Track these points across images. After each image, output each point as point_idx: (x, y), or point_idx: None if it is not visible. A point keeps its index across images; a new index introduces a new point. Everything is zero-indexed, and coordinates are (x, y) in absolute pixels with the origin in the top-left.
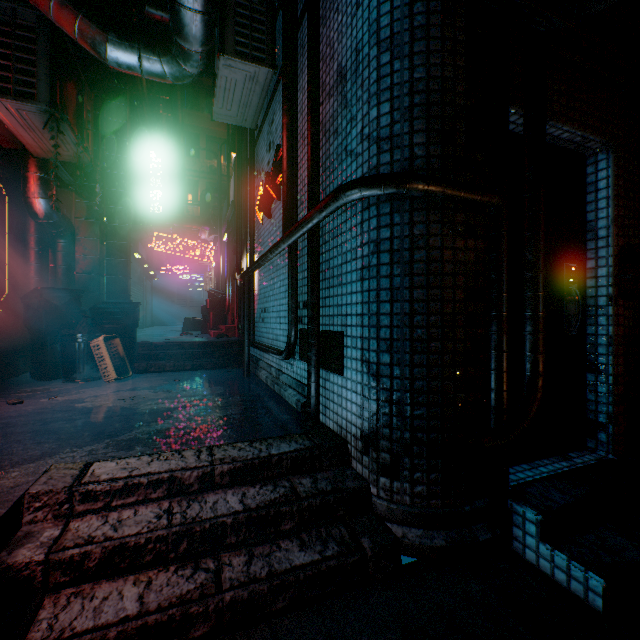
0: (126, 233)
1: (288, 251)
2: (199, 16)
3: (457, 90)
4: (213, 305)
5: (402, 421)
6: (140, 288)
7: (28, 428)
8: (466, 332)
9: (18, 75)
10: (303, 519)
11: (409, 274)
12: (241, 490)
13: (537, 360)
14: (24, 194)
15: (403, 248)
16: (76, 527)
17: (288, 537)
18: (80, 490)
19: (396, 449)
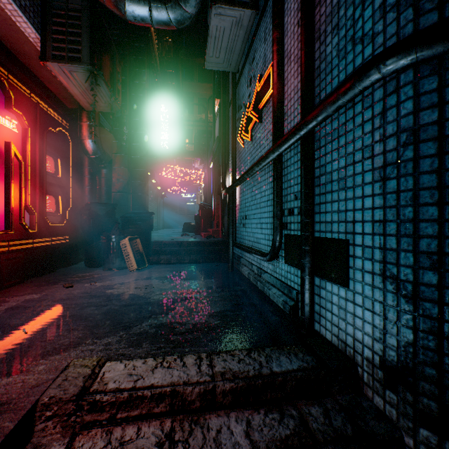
0: (144, 162)
1: (273, 163)
2: None
3: None
4: (203, 214)
5: None
6: (155, 203)
7: (68, 312)
8: None
9: (69, 45)
10: None
11: None
12: (244, 414)
13: None
14: (79, 138)
15: None
16: (80, 446)
17: None
18: (87, 400)
19: None
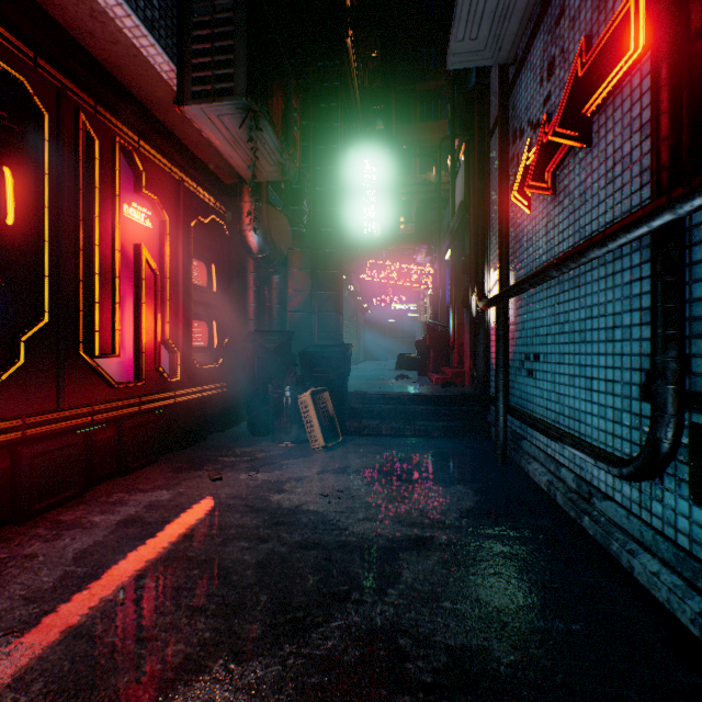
0: (337, 260)
1: (653, 234)
2: None
3: None
4: (433, 341)
5: None
6: (353, 322)
7: (202, 549)
8: None
9: (216, 70)
10: None
11: None
12: None
13: None
14: (239, 228)
15: None
16: None
17: None
18: None
19: None
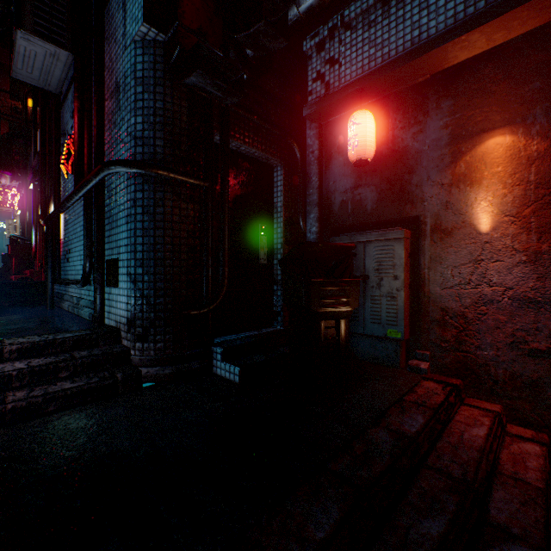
0: None
1: (83, 202)
2: None
3: (183, 119)
4: (16, 251)
5: (149, 307)
6: None
7: None
8: (188, 255)
9: None
10: (77, 370)
11: (154, 220)
12: (28, 361)
13: (224, 270)
14: None
15: (150, 205)
16: None
17: (64, 381)
18: None
19: (146, 324)
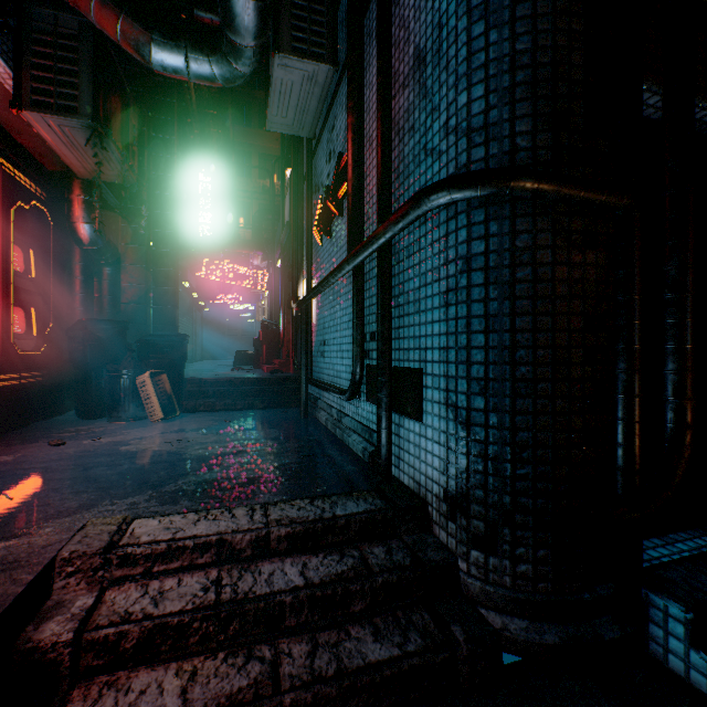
0: (174, 259)
1: (352, 274)
2: (252, 3)
3: (573, 62)
4: (266, 337)
5: (500, 482)
6: (189, 319)
7: (67, 474)
8: (584, 370)
9: (60, 88)
10: (376, 599)
11: (509, 297)
12: (301, 559)
13: (684, 408)
14: (68, 219)
15: (501, 265)
16: (112, 598)
17: (359, 621)
18: (117, 553)
19: (492, 516)
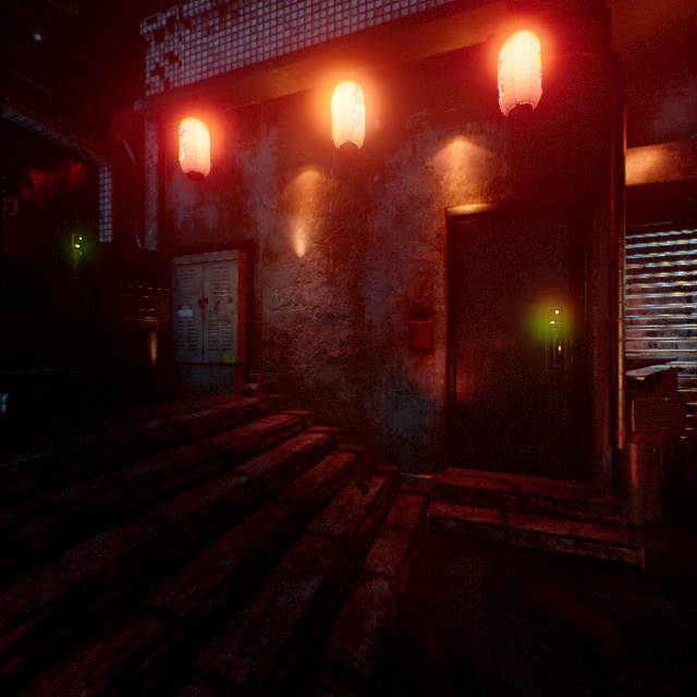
0: None
1: None
2: None
3: None
4: None
5: None
6: None
7: None
8: None
9: None
10: None
11: None
12: None
13: None
14: None
15: None
16: None
17: None
18: None
19: None
